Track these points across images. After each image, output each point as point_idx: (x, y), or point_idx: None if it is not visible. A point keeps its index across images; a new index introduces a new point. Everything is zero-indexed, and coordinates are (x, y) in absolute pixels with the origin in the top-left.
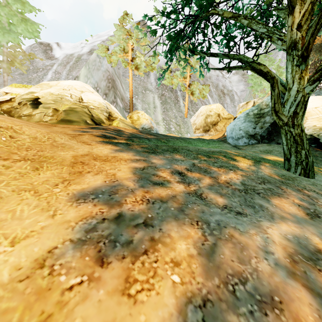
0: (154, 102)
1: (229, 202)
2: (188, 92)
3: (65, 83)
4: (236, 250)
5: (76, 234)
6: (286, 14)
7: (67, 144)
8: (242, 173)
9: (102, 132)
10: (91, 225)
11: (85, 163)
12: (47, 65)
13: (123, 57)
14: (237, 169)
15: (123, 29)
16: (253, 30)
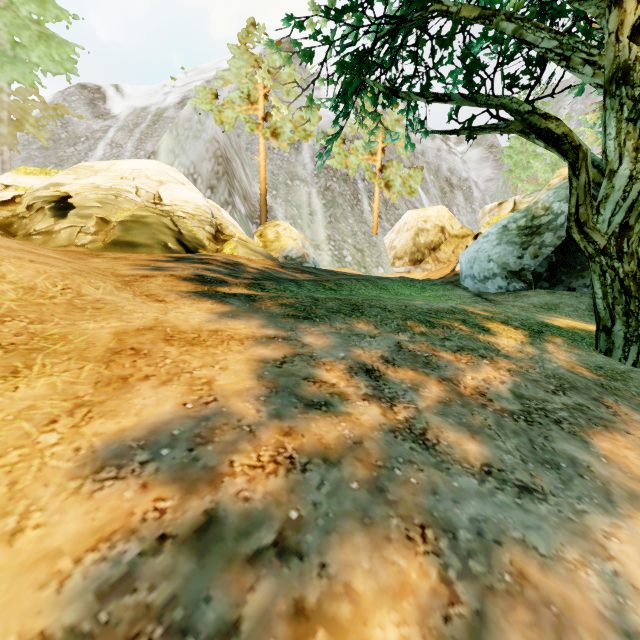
0: (311, 204)
1: (494, 454)
2: (380, 182)
3: (127, 165)
4: (543, 637)
5: (66, 607)
6: (602, 8)
7: (108, 302)
8: (510, 366)
9: (197, 269)
10: (120, 564)
11: (143, 351)
12: (95, 129)
13: (247, 111)
14: (497, 356)
15: (247, 55)
16: (527, 44)
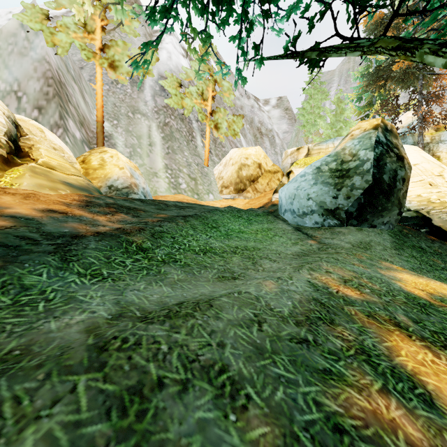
0: (150, 136)
1: None
2: (211, 124)
3: None
4: None
5: None
6: None
7: None
8: None
9: None
10: None
11: None
12: None
13: (83, 39)
14: None
15: None
16: None
